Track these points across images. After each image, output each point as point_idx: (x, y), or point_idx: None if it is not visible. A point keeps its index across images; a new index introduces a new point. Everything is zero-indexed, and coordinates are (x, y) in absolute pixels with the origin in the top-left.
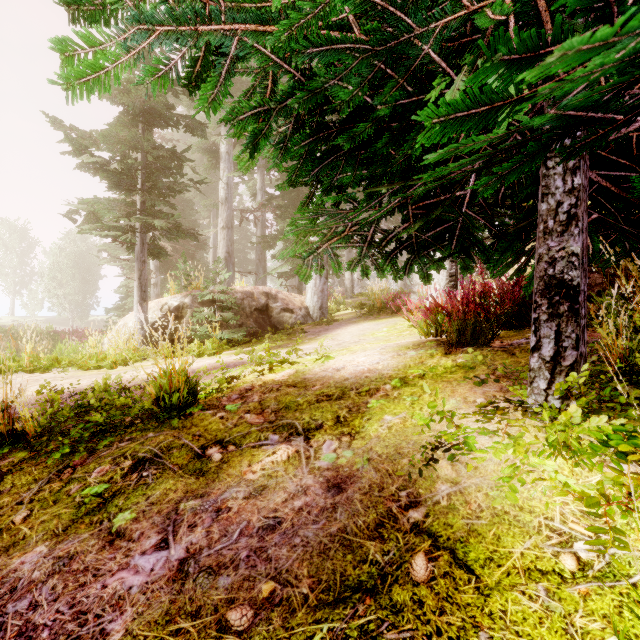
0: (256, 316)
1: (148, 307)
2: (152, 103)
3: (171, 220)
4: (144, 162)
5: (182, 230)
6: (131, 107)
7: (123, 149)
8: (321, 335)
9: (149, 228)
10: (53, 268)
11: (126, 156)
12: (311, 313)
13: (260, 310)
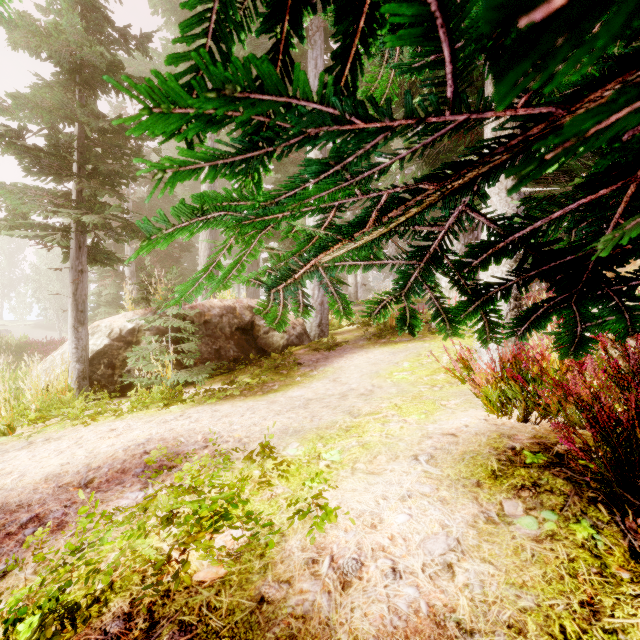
0: (238, 337)
1: (94, 329)
2: (86, 55)
3: (107, 214)
4: (82, 138)
5: (136, 229)
6: (56, 59)
7: (48, 118)
8: (319, 368)
9: (89, 226)
10: (39, 270)
11: (55, 129)
12: (308, 331)
13: (243, 329)
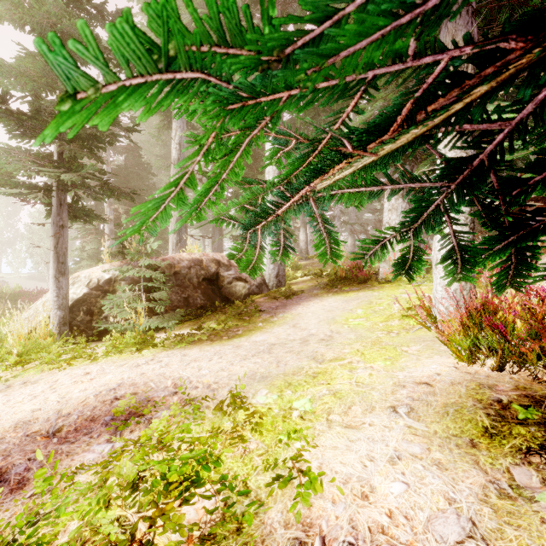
0: (204, 287)
1: (74, 279)
2: (66, 27)
3: (84, 173)
4: None
5: (112, 188)
6: (37, 30)
7: (31, 86)
8: (278, 315)
9: (69, 185)
10: (32, 230)
11: (38, 96)
12: (267, 281)
13: (209, 280)
